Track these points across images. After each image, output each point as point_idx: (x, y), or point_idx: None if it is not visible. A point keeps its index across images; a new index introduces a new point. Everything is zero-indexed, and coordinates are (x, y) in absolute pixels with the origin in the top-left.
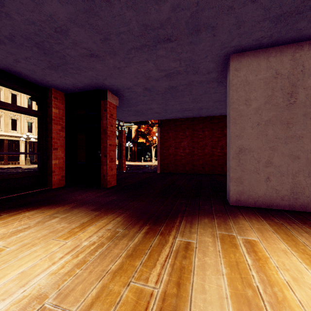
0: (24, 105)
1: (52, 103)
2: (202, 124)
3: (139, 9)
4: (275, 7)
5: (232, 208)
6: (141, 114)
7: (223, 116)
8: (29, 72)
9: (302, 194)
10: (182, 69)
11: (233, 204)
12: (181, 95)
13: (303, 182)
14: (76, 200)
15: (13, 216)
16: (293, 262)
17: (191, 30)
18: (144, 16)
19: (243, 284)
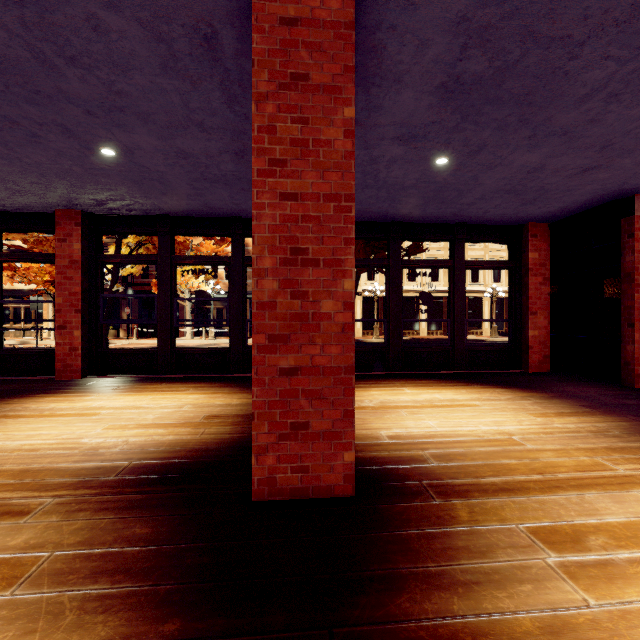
0: None
1: (528, 245)
2: None
3: None
4: None
5: None
6: None
7: None
8: (498, 216)
9: None
10: None
11: None
12: None
13: None
14: (560, 391)
15: (484, 389)
16: None
17: None
18: None
19: None
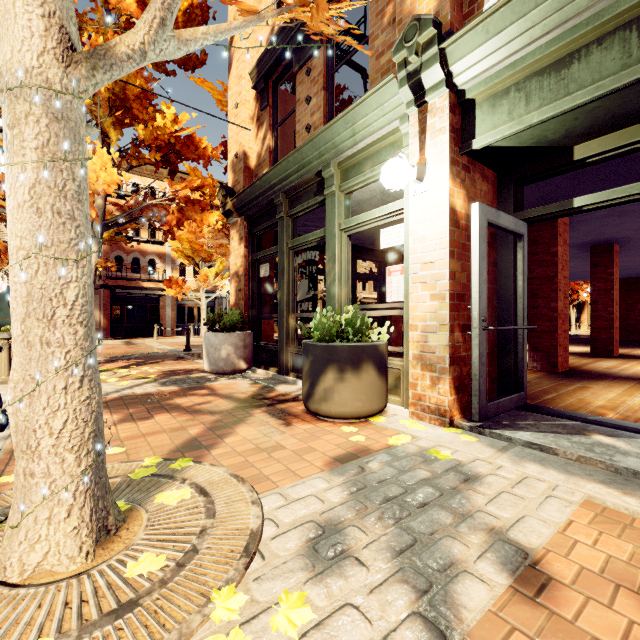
0: None
1: None
2: None
3: None
4: None
5: None
6: (580, 278)
7: None
8: None
9: None
10: (636, 264)
11: None
12: (635, 269)
13: None
14: None
15: None
16: None
17: None
18: None
19: None
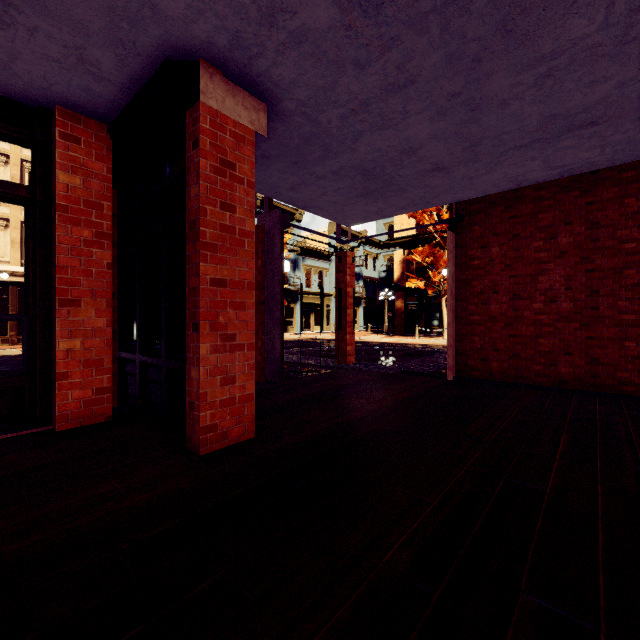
0: None
1: (56, 154)
2: (638, 197)
3: None
4: None
5: None
6: (382, 186)
7: None
8: None
9: None
10: None
11: None
12: None
13: None
14: None
15: None
16: None
17: None
18: None
19: None
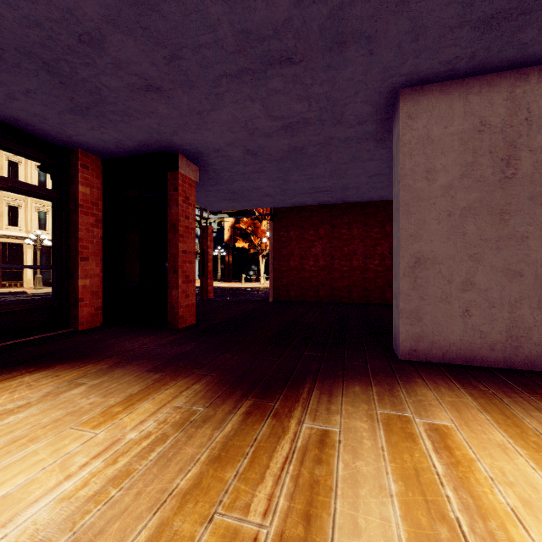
0: (31, 182)
1: (78, 176)
2: (348, 216)
3: (234, 1)
4: (481, 1)
5: (402, 365)
6: (240, 197)
7: (384, 202)
8: (34, 118)
9: (526, 339)
10: (313, 116)
11: (404, 358)
12: (310, 164)
13: (529, 318)
14: (120, 352)
15: (1, 383)
16: (520, 469)
17: (330, 43)
18: (244, 14)
19: (431, 514)
